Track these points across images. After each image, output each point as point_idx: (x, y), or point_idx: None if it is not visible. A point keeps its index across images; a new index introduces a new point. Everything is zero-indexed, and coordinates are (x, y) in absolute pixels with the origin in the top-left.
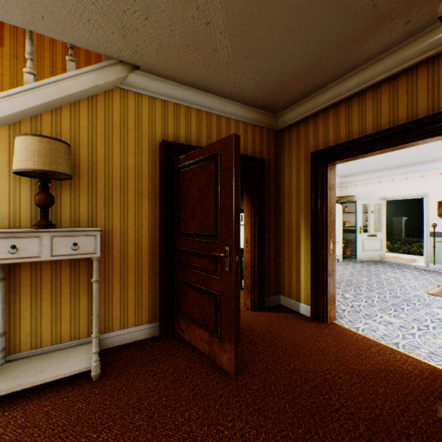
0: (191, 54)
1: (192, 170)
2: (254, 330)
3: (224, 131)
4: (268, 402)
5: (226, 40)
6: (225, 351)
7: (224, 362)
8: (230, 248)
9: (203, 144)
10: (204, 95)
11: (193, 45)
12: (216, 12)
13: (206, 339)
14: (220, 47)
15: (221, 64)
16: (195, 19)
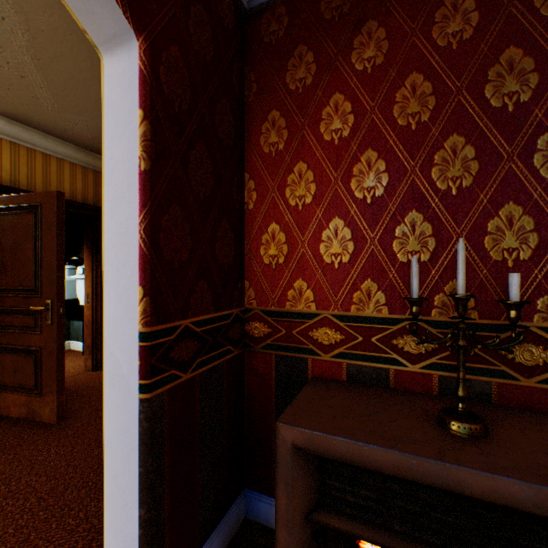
0: (2, 90)
1: (3, 216)
2: (92, 386)
3: (56, 173)
4: (91, 429)
5: (49, 95)
6: (48, 404)
7: (47, 415)
8: (53, 301)
9: (22, 184)
10: (23, 128)
11: (3, 85)
12: (33, 73)
13: (23, 402)
14: (42, 97)
15: (45, 109)
16: (5, 69)
